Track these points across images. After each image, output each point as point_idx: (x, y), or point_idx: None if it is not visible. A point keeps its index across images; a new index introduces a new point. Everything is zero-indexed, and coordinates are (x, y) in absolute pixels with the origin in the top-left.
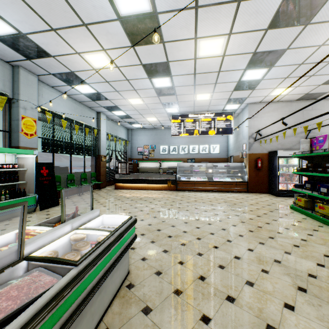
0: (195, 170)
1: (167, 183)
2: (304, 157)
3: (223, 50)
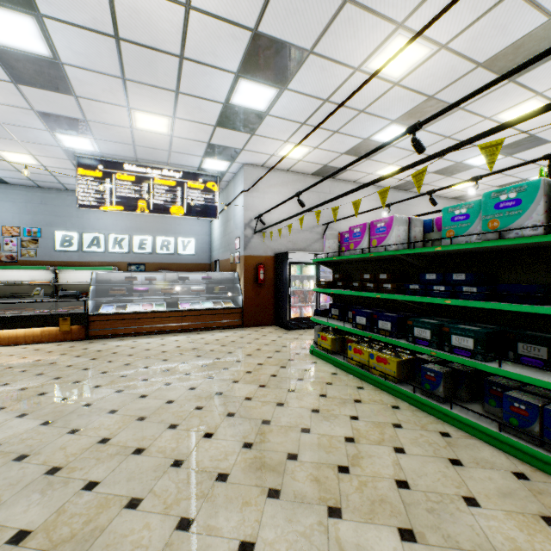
0: (138, 289)
1: (60, 322)
2: (329, 263)
3: None
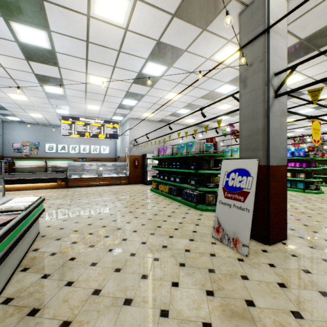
0: (86, 169)
1: (57, 181)
2: (157, 159)
3: (107, 85)
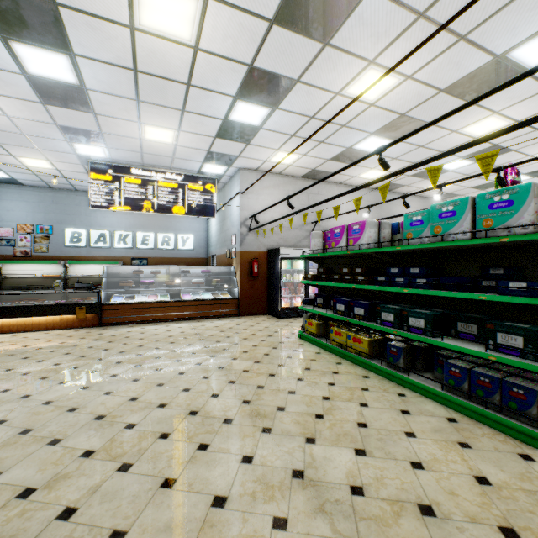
0: (144, 281)
1: (77, 311)
2: (315, 259)
3: (195, 33)
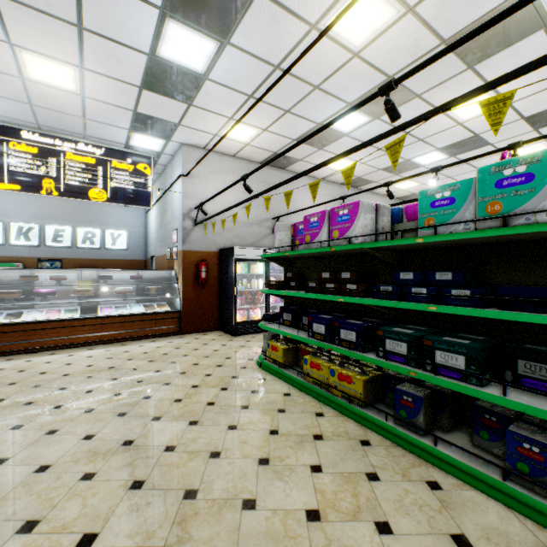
0: (39, 291)
1: None
2: (281, 260)
3: None
